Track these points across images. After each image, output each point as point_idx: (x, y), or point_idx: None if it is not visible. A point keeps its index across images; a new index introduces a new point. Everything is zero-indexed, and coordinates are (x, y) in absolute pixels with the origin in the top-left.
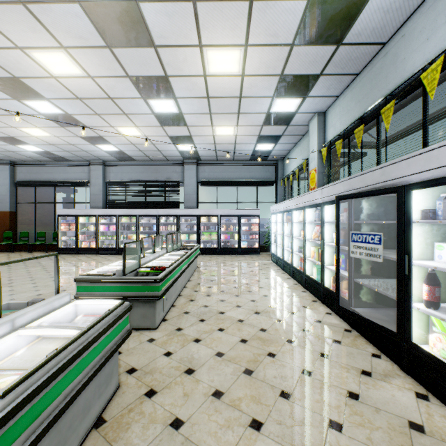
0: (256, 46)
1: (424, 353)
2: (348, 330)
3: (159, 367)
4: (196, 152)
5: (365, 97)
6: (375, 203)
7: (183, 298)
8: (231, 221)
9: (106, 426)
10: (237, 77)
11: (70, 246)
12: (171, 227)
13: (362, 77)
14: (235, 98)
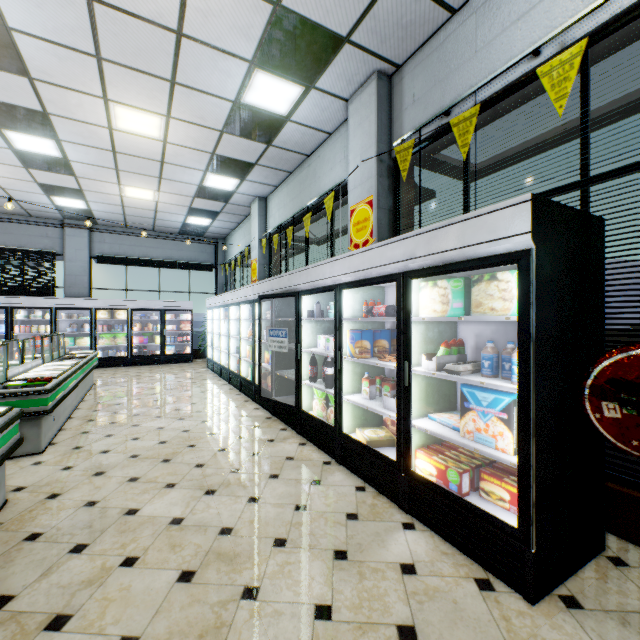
0: (181, 121)
1: (306, 414)
2: (269, 418)
3: (59, 479)
4: (89, 212)
5: (297, 198)
6: (292, 302)
7: (77, 420)
8: (150, 317)
9: (5, 525)
10: (157, 141)
11: None
12: (39, 327)
13: (295, 177)
14: (155, 161)
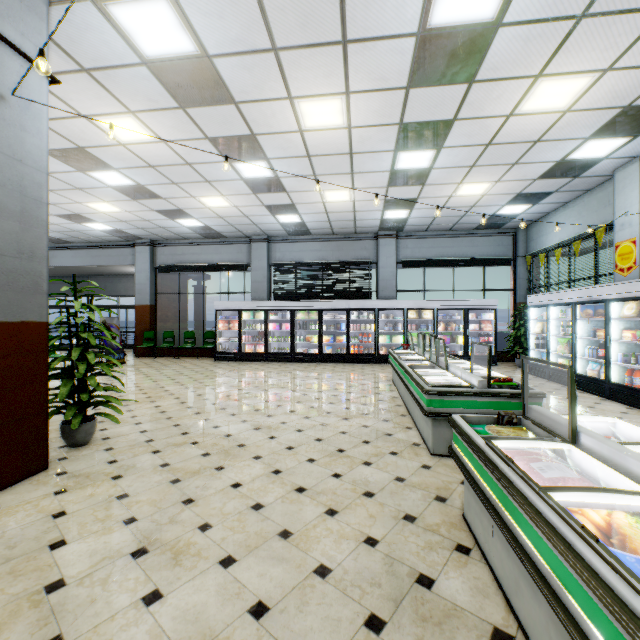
0: (622, 69)
1: None
2: None
3: None
4: (403, 221)
5: None
6: None
7: None
8: (452, 317)
9: None
10: (555, 113)
11: (229, 350)
12: (366, 325)
13: None
14: (527, 143)
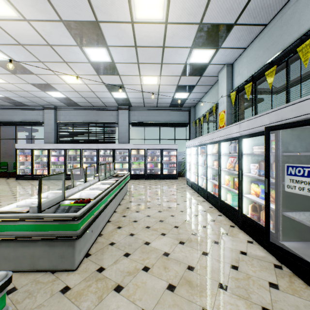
0: None
1: None
2: (278, 266)
3: None
4: (127, 100)
5: (274, 44)
6: (303, 134)
7: (111, 225)
8: (155, 153)
9: None
10: (161, 24)
11: (27, 173)
12: (108, 158)
13: (271, 27)
14: (159, 48)
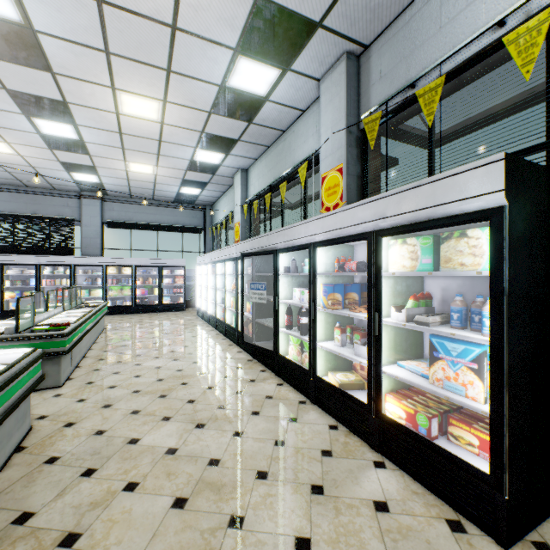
0: (176, 104)
1: (283, 358)
2: (251, 360)
3: (74, 409)
4: (101, 185)
5: (274, 169)
6: (270, 259)
7: (90, 359)
8: (150, 272)
9: (30, 449)
10: (156, 123)
11: None
12: (62, 281)
13: (272, 151)
14: (154, 140)
